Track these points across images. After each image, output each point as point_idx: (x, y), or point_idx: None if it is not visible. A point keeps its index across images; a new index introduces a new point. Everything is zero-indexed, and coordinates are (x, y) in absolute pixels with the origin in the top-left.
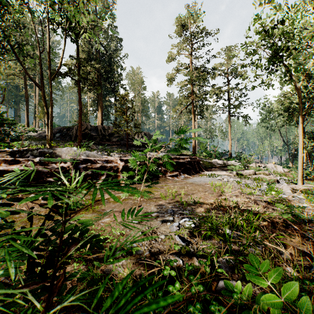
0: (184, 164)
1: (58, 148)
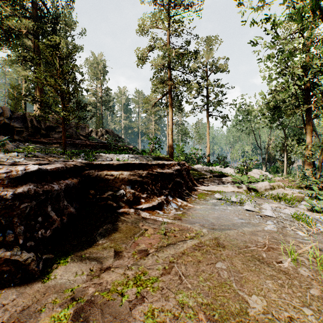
0: (171, 176)
1: None
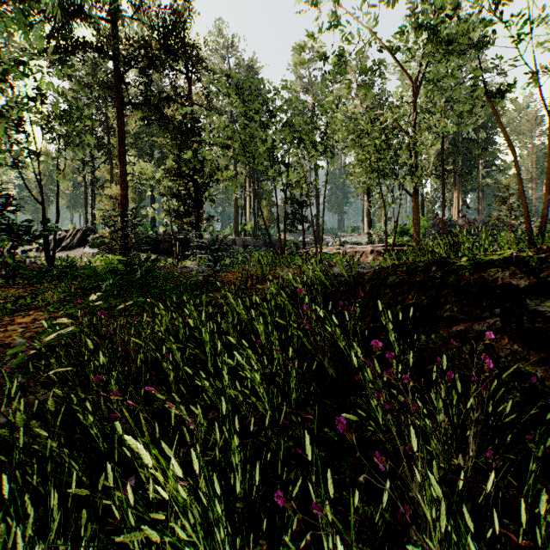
0: None
1: None
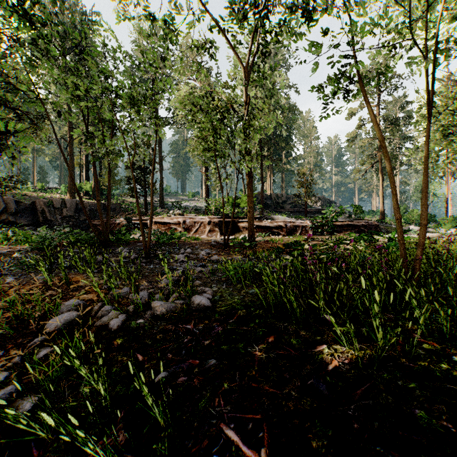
0: (358, 226)
1: (272, 215)
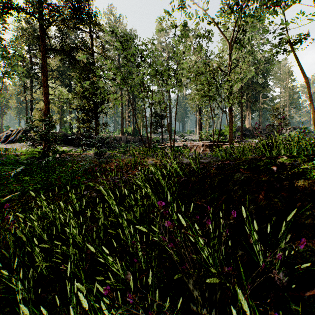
0: None
1: (248, 140)
